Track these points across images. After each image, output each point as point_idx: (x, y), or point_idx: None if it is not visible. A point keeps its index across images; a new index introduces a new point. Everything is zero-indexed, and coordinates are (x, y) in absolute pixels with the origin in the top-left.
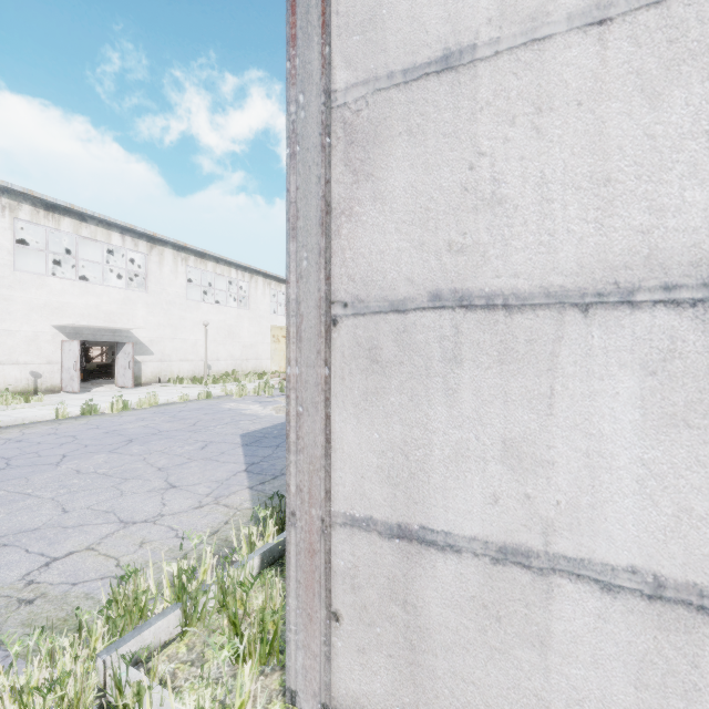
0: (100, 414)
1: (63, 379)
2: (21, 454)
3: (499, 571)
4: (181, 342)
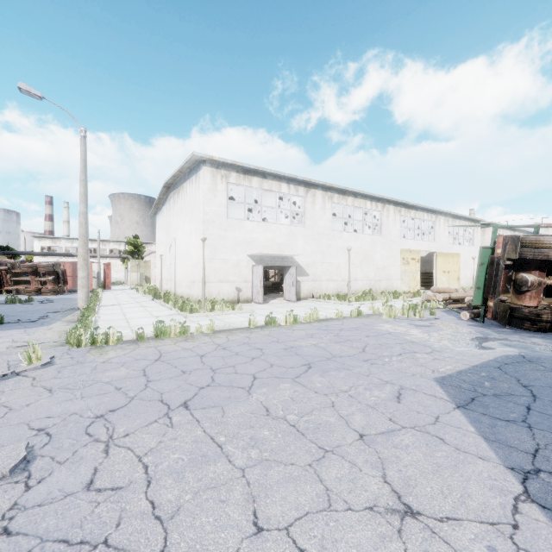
0: (277, 326)
1: (253, 293)
2: (223, 367)
3: None
4: (327, 266)
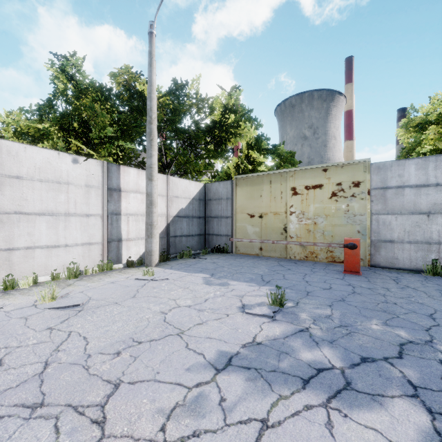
0: None
1: None
2: None
3: (27, 250)
4: None
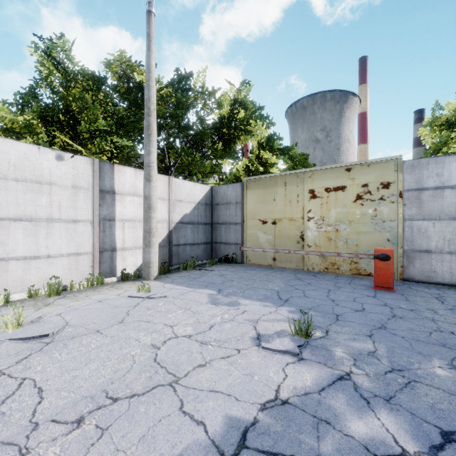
0: None
1: None
2: None
3: None
4: None
